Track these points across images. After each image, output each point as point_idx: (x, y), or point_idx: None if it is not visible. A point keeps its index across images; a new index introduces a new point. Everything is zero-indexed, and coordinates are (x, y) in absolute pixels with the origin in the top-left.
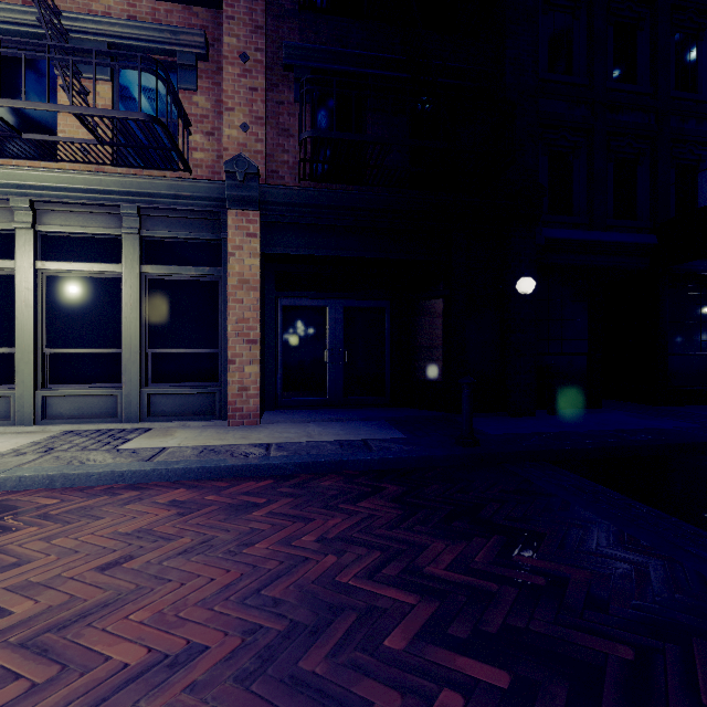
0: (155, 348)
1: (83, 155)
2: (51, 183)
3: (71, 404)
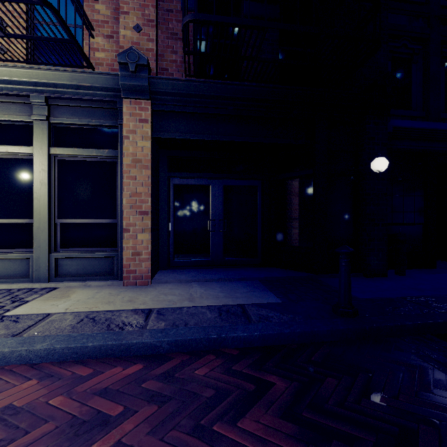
0: (62, 218)
1: None
2: None
3: None
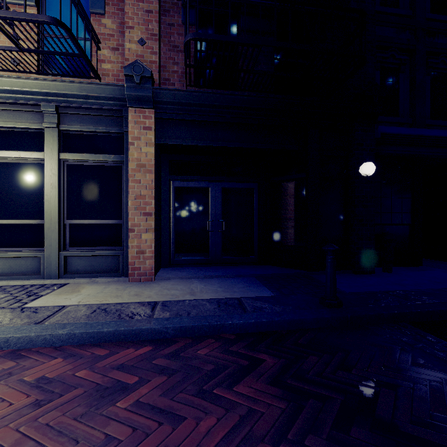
0: (71, 219)
1: (10, 63)
2: None
3: (3, 264)
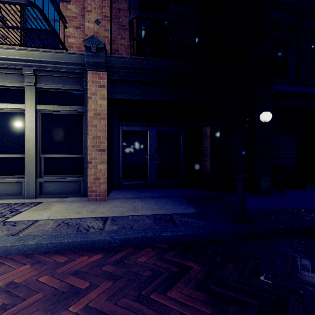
0: (45, 154)
1: None
2: None
3: None
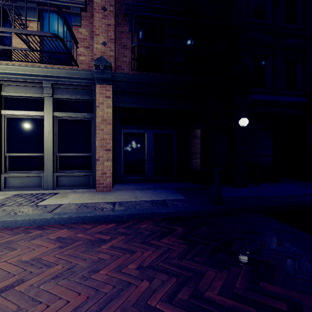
0: (60, 153)
1: (24, 57)
2: (8, 71)
3: (18, 181)
